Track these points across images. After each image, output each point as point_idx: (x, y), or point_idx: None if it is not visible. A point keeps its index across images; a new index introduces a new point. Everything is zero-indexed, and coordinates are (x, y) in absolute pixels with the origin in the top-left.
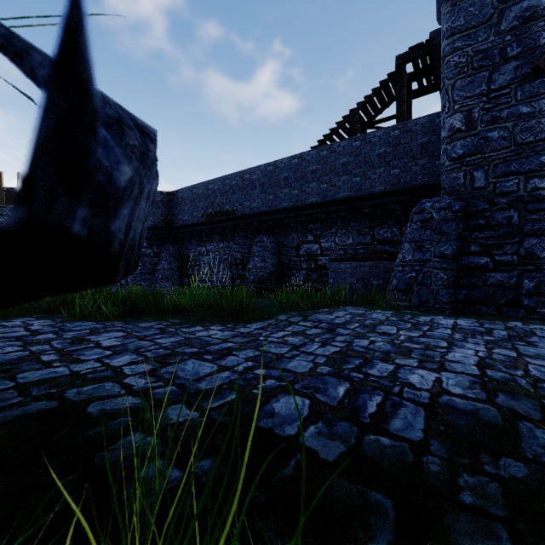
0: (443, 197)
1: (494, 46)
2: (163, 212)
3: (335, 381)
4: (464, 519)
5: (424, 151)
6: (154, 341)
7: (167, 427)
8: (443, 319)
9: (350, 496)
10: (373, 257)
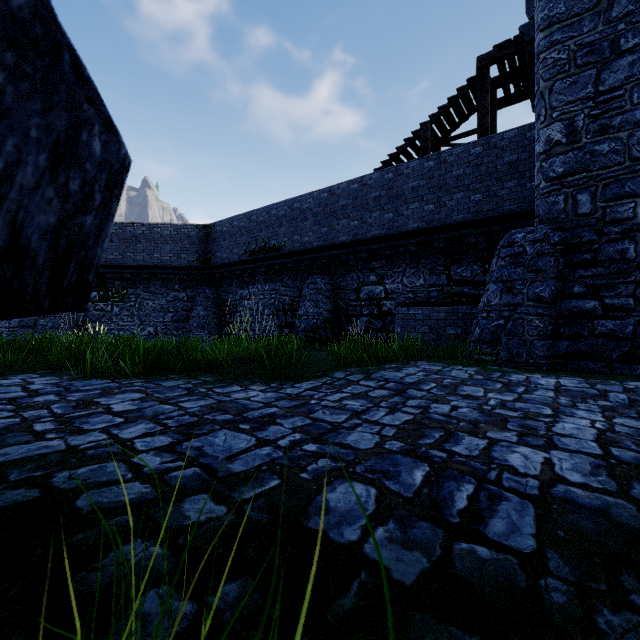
0: (538, 227)
1: (603, 37)
2: (198, 249)
3: (409, 461)
4: None
5: (512, 171)
6: (179, 405)
7: (181, 529)
8: (541, 378)
9: None
10: (450, 301)
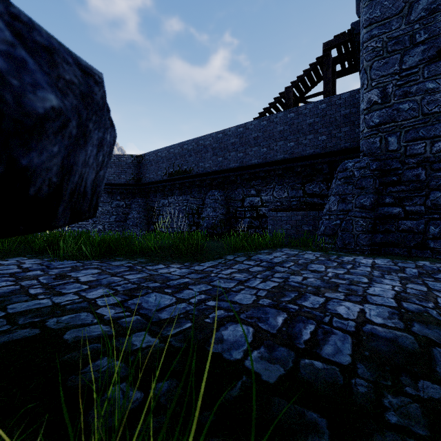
0: (362, 158)
1: (405, 33)
2: (133, 171)
3: (274, 311)
4: (391, 437)
5: (346, 120)
6: (124, 277)
7: (131, 352)
8: (363, 259)
9: (289, 415)
10: (304, 208)
